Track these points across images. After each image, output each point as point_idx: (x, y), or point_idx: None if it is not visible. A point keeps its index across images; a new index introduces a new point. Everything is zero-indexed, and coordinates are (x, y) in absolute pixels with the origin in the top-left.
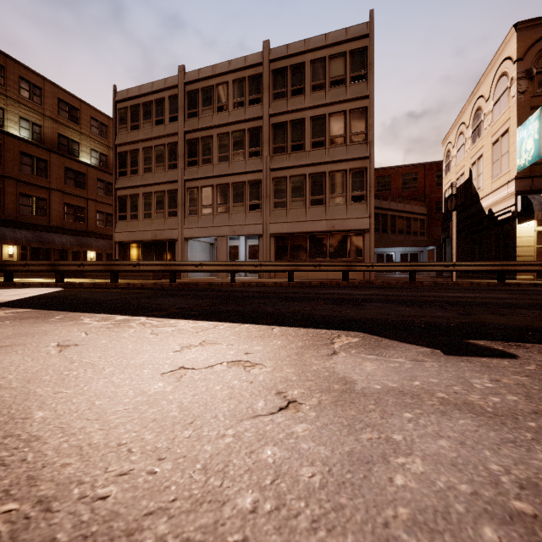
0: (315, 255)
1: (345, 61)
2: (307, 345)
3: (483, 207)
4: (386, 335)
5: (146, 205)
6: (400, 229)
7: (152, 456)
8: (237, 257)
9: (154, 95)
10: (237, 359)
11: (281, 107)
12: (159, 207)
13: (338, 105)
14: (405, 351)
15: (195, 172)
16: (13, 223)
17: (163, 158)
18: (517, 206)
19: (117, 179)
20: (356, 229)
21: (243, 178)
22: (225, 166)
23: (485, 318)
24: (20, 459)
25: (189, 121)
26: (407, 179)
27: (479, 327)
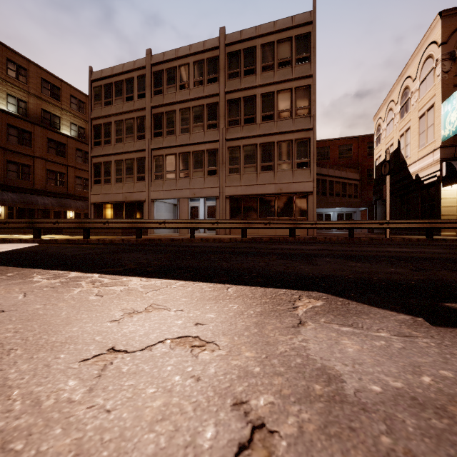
0: (265, 214)
1: (291, 45)
2: (267, 311)
3: (411, 172)
4: (351, 297)
5: (118, 171)
6: (337, 192)
7: None
8: (197, 216)
9: (125, 75)
10: (184, 334)
11: (235, 86)
12: (129, 173)
13: (285, 83)
14: (382, 319)
15: (160, 142)
16: (1, 186)
17: (133, 130)
18: (442, 171)
19: (92, 148)
20: (301, 192)
21: (202, 147)
22: (187, 137)
23: (441, 275)
24: None
25: (155, 98)
26: (343, 150)
27: (443, 285)
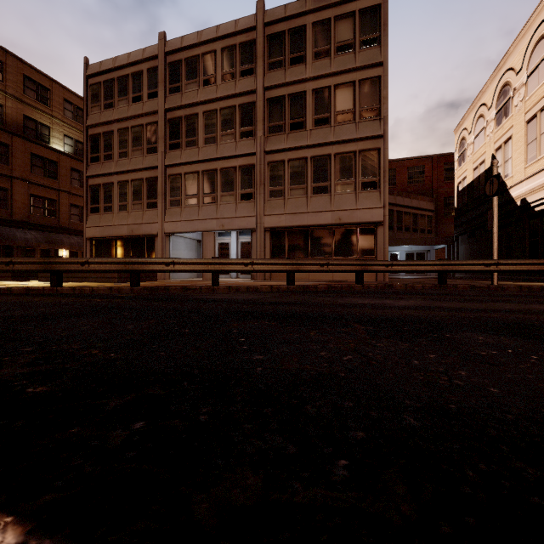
0: (318, 253)
1: (353, 22)
2: None
3: (514, 196)
4: None
5: (122, 195)
6: (407, 226)
7: None
8: (227, 255)
9: (131, 68)
10: None
11: (278, 79)
12: (136, 198)
13: (345, 75)
14: None
15: (177, 156)
16: None
17: (141, 141)
18: None
19: (88, 165)
20: (368, 222)
21: (233, 162)
22: (212, 149)
23: None
24: None
25: (170, 97)
26: (413, 173)
27: None
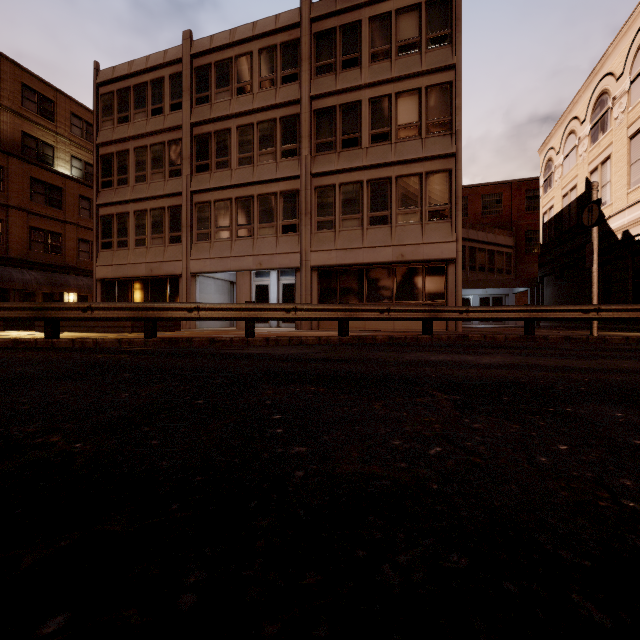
0: (376, 296)
1: (419, 16)
2: None
3: (613, 228)
4: None
5: (139, 227)
6: (482, 265)
7: None
8: (267, 300)
9: (150, 74)
10: None
11: (327, 86)
12: (157, 231)
13: (409, 80)
14: None
15: (205, 180)
16: None
17: (162, 162)
18: None
19: (99, 191)
20: (437, 259)
21: (273, 187)
22: (248, 171)
23: None
24: None
25: (197, 109)
26: (489, 202)
27: None
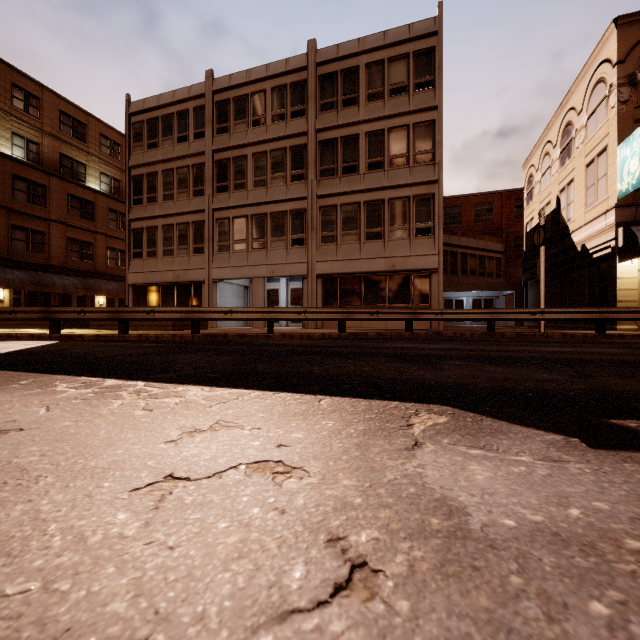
0: (371, 300)
1: (407, 64)
2: (373, 430)
3: (575, 242)
4: (486, 411)
5: (167, 240)
6: (473, 269)
7: None
8: (277, 302)
9: (176, 106)
10: (263, 458)
11: (330, 121)
12: (182, 243)
13: (399, 118)
14: (524, 439)
15: (225, 199)
16: (4, 261)
17: (187, 183)
18: (618, 240)
19: (131, 208)
20: (422, 269)
21: (284, 207)
22: (262, 192)
23: (611, 383)
24: None
25: (218, 138)
26: (481, 211)
27: (611, 397)
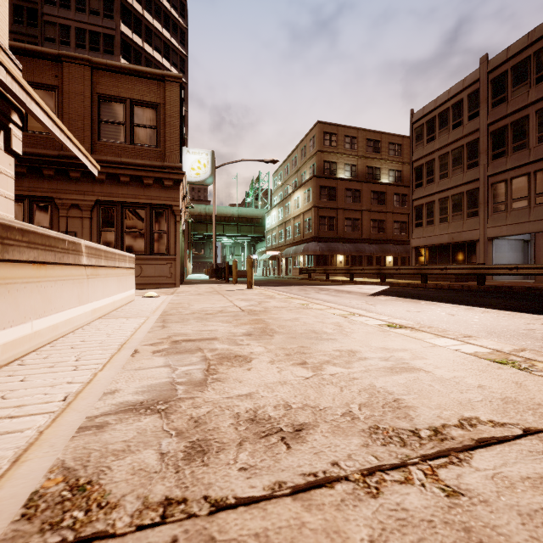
0: None
1: None
2: None
3: None
4: None
5: (442, 210)
6: None
7: (536, 342)
8: None
9: (450, 101)
10: None
11: None
12: (456, 210)
13: None
14: None
15: (501, 164)
16: (342, 239)
17: (461, 160)
18: None
19: (413, 191)
20: None
21: None
22: None
23: None
24: (486, 334)
25: (493, 111)
26: None
27: None
